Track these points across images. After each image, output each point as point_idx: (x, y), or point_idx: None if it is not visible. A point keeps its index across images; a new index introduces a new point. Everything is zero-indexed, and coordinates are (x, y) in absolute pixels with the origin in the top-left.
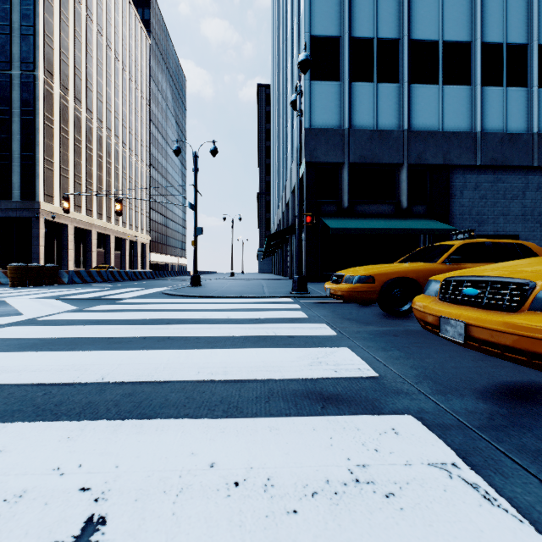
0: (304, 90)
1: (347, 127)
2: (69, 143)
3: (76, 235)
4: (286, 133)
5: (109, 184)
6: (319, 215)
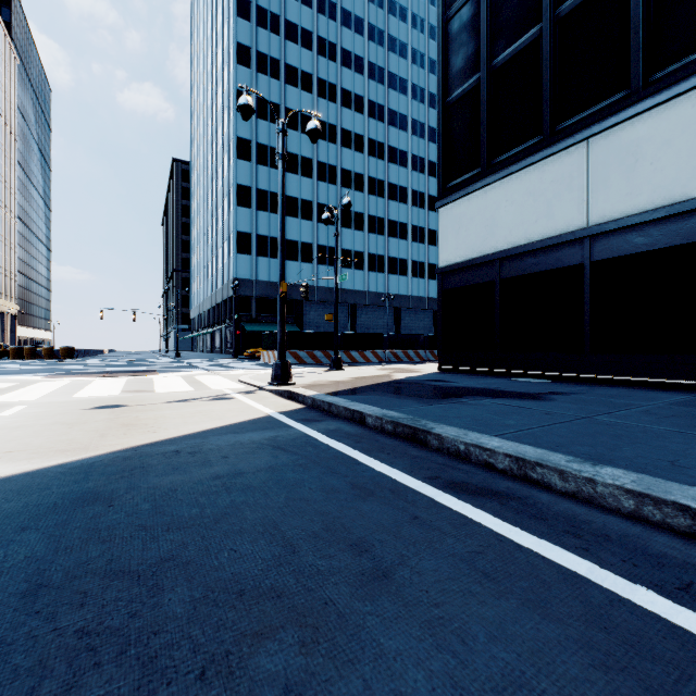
0: (233, 258)
1: (255, 279)
2: None
3: None
4: (217, 255)
5: None
6: (241, 321)
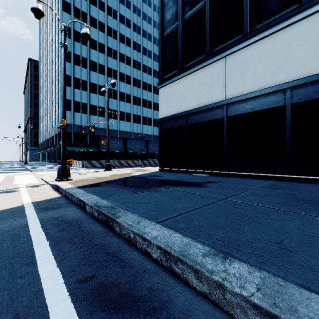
0: (60, 112)
1: (73, 124)
2: None
3: None
4: (52, 110)
5: None
6: None
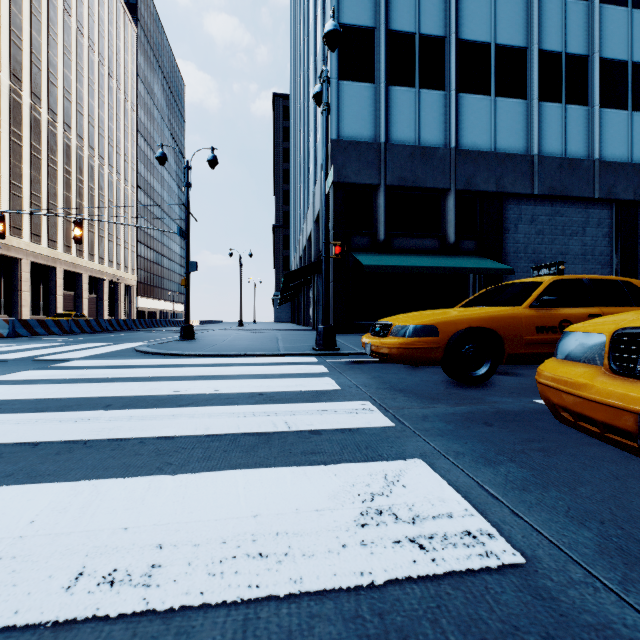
0: (330, 91)
1: (384, 141)
2: (23, 152)
3: (34, 273)
4: (308, 150)
5: (81, 208)
6: (349, 249)
